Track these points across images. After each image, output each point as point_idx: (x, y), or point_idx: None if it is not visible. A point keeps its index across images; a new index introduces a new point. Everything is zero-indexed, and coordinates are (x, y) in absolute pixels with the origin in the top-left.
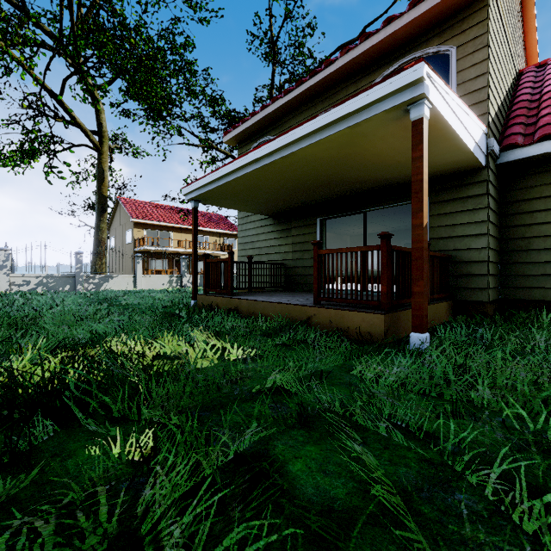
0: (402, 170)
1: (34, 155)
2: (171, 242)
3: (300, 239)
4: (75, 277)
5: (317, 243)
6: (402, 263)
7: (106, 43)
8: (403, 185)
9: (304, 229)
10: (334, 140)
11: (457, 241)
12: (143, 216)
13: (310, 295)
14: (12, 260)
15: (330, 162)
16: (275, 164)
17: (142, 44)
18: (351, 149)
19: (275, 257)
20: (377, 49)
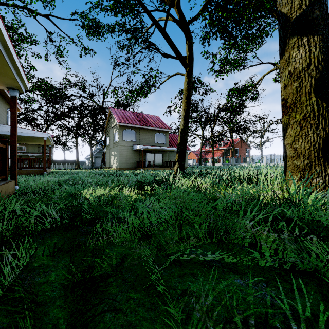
0: None
1: None
2: None
3: None
4: None
5: None
6: None
7: None
8: None
9: None
10: (1, 69)
11: None
12: None
13: None
14: None
15: None
16: None
17: None
18: None
19: None
20: None
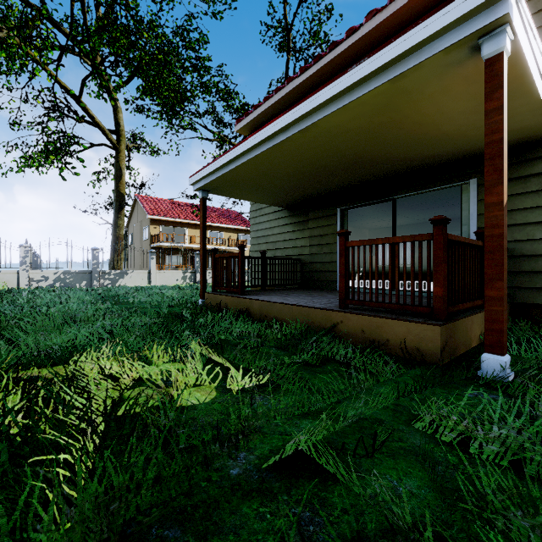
0: (446, 145)
1: (57, 155)
2: (186, 238)
3: (318, 232)
4: (91, 273)
5: (344, 233)
6: (458, 258)
7: (119, 38)
8: (443, 165)
9: (322, 221)
10: (367, 103)
11: (516, 230)
12: (159, 213)
13: (331, 295)
14: (36, 256)
15: (358, 135)
16: (291, 141)
17: (155, 37)
18: (387, 115)
19: (290, 252)
20: (410, 8)
